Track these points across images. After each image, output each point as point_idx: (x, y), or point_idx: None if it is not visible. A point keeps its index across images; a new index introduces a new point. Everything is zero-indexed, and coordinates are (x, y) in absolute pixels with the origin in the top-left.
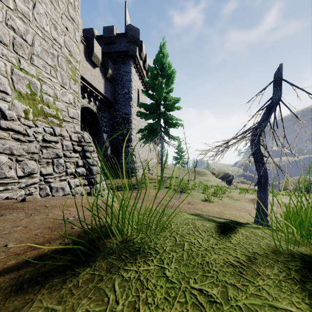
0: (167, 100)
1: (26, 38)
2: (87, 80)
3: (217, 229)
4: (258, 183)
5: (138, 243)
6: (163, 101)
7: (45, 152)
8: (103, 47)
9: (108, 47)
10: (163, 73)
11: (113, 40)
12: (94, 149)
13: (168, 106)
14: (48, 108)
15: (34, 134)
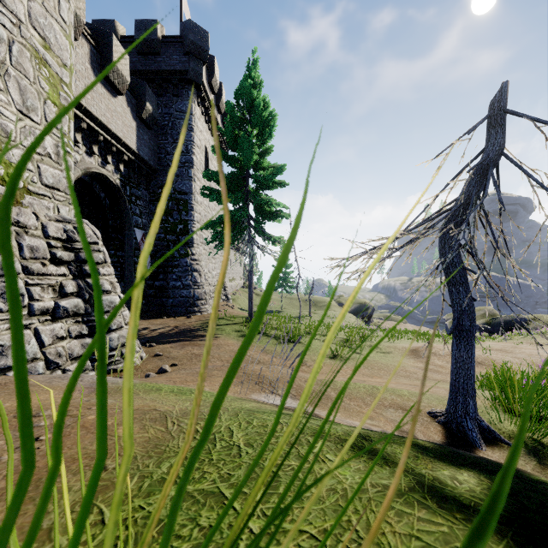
0: (261, 168)
1: None
2: (97, 117)
3: None
4: (455, 327)
5: None
6: (254, 169)
7: None
8: (136, 59)
9: (147, 60)
10: (254, 117)
11: (156, 47)
12: (105, 257)
13: (263, 178)
14: None
15: None
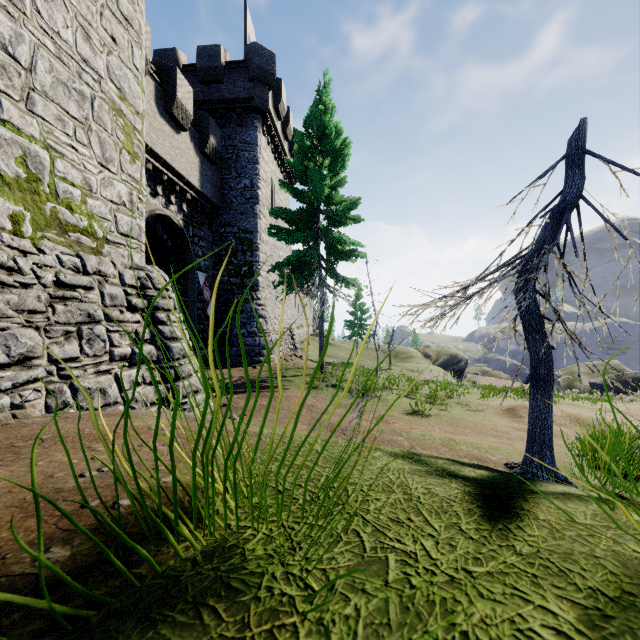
0: (333, 202)
1: (15, 52)
2: (161, 157)
3: (467, 506)
4: (532, 376)
5: (257, 560)
6: (325, 204)
7: (61, 310)
8: (198, 89)
9: (209, 89)
10: (325, 147)
11: (219, 74)
12: (175, 304)
13: (335, 214)
14: (71, 212)
15: (35, 269)
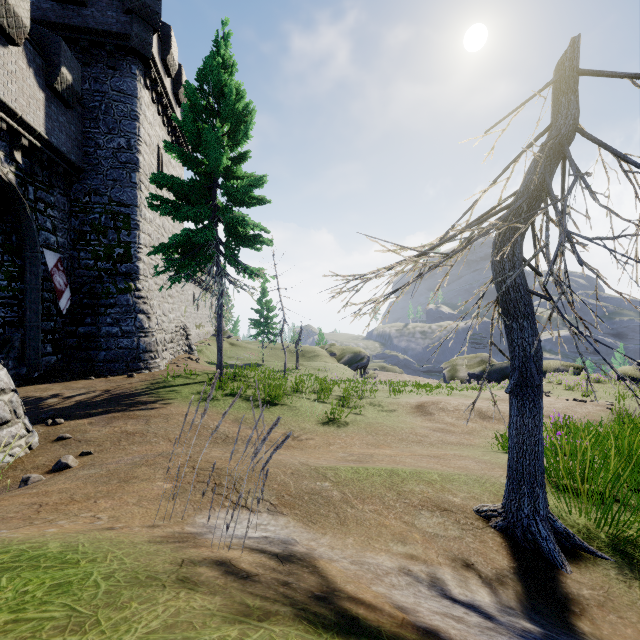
0: (234, 177)
1: None
2: None
3: None
4: (515, 381)
5: None
6: (224, 179)
7: None
8: (47, 5)
9: (65, 9)
10: (223, 108)
11: None
12: None
13: (236, 190)
14: None
15: None
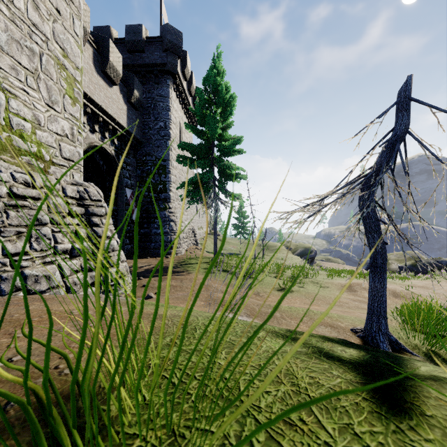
0: (223, 139)
1: None
2: (98, 103)
3: (354, 399)
4: (371, 264)
5: None
6: (218, 141)
7: (14, 215)
8: (126, 56)
9: (134, 56)
10: (218, 99)
11: (141, 46)
12: (106, 211)
13: (225, 148)
14: (23, 140)
15: None
